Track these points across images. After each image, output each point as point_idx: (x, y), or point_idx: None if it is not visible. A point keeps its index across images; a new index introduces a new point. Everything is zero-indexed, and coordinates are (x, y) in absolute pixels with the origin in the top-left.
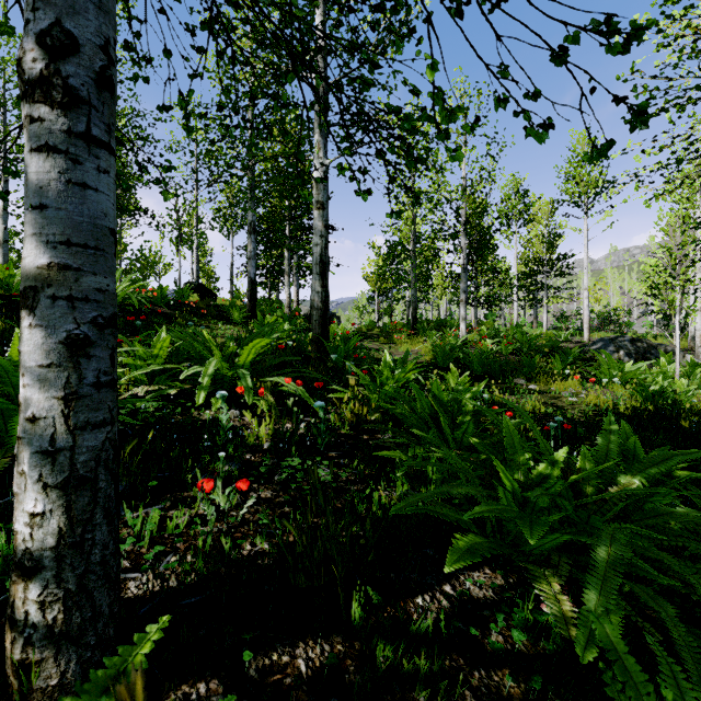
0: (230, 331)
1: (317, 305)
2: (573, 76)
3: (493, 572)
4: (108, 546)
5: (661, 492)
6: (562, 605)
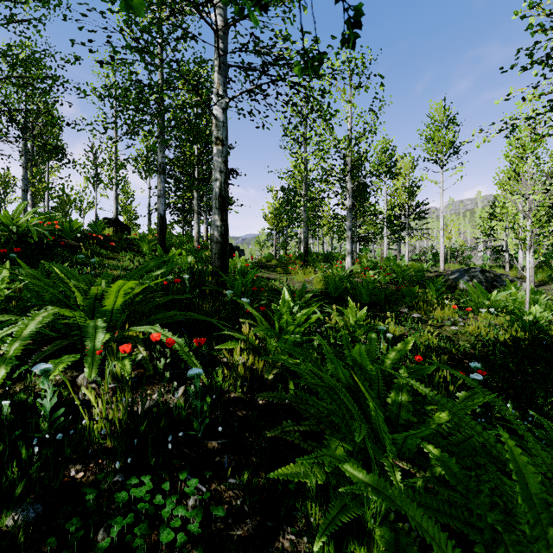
0: (136, 263)
1: (216, 238)
2: None
3: None
4: None
5: None
6: None
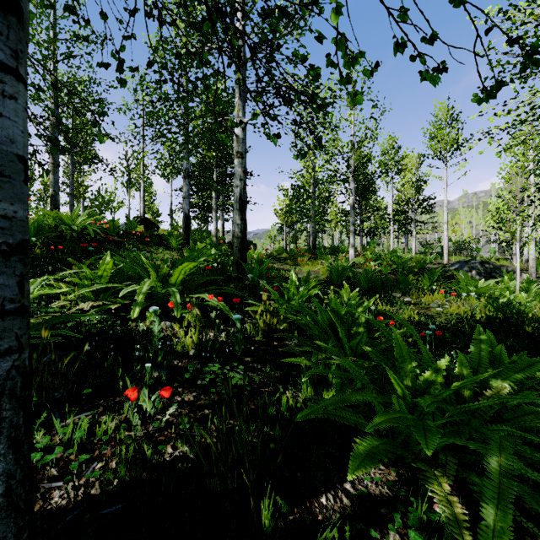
0: (168, 255)
1: (237, 234)
2: (470, 17)
3: (387, 468)
4: (15, 474)
5: (523, 392)
6: (454, 507)
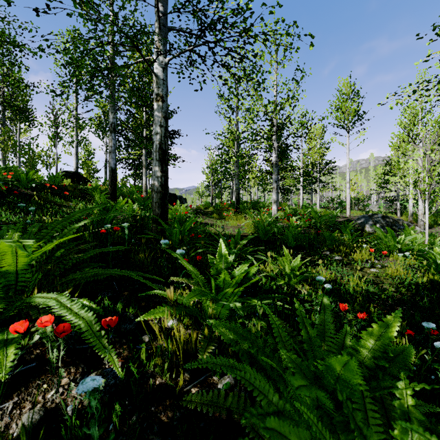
0: None
1: (156, 188)
2: None
3: None
4: None
5: None
6: None
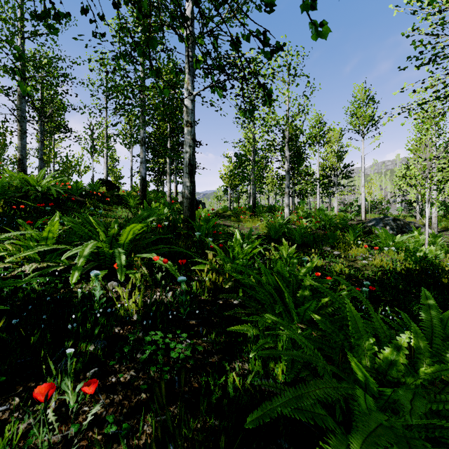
0: (126, 213)
1: (186, 195)
2: None
3: None
4: None
5: None
6: None
